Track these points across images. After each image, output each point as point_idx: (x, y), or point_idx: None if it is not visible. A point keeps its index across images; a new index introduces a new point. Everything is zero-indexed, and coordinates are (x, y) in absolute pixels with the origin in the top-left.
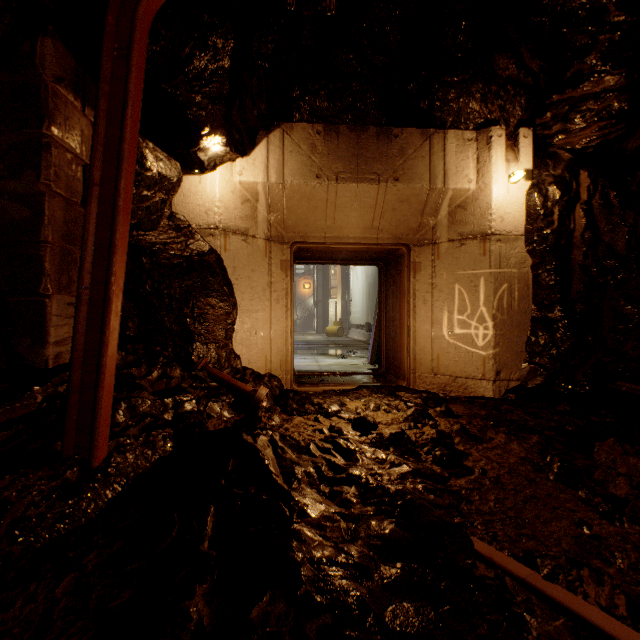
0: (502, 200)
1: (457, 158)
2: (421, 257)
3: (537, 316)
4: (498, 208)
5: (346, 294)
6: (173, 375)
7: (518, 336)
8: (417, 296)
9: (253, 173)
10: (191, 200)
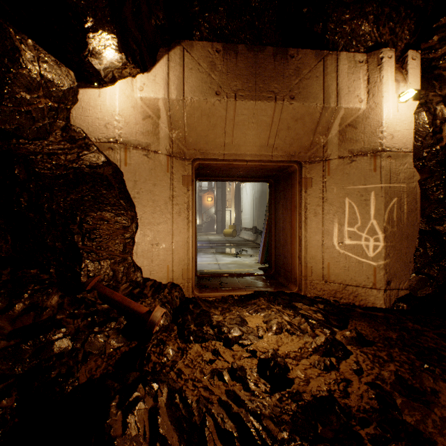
0: (392, 118)
1: (349, 79)
2: (312, 173)
3: (425, 228)
4: (388, 126)
5: (238, 205)
6: (47, 304)
7: (407, 247)
8: (308, 209)
9: (154, 89)
10: (90, 113)
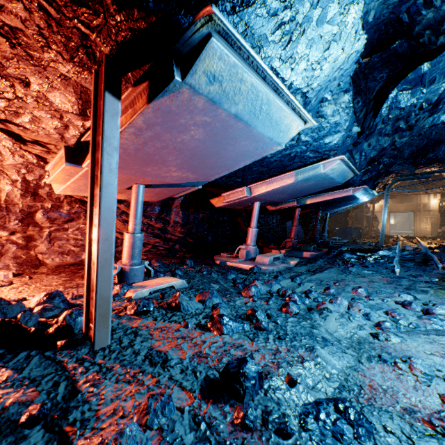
0: (432, 204)
1: (423, 198)
2: (417, 213)
3: (440, 224)
4: (431, 206)
5: None
6: (372, 230)
7: (436, 227)
8: (416, 220)
9: (381, 203)
10: (371, 208)
